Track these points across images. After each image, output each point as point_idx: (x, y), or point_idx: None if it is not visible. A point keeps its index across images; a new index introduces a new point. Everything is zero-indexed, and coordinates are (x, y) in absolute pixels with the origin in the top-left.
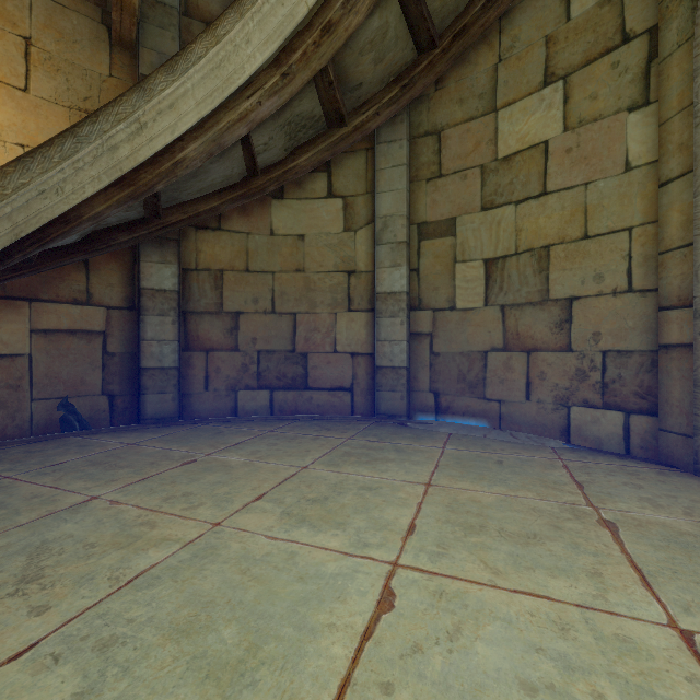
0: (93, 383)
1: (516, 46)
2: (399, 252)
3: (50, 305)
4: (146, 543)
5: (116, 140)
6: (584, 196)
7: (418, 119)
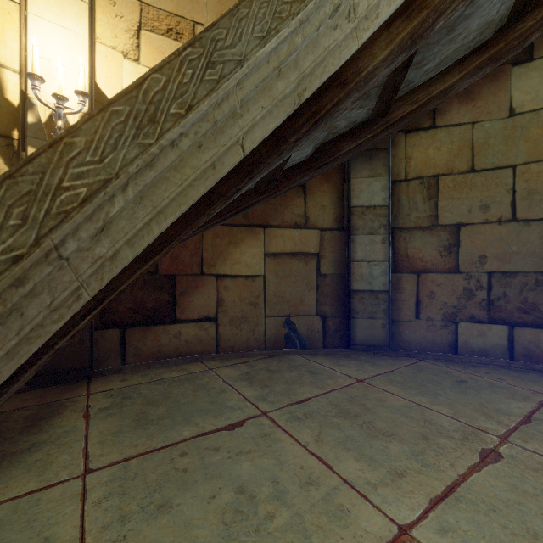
0: (309, 303)
1: None
2: None
3: (278, 230)
4: None
5: None
6: None
7: None
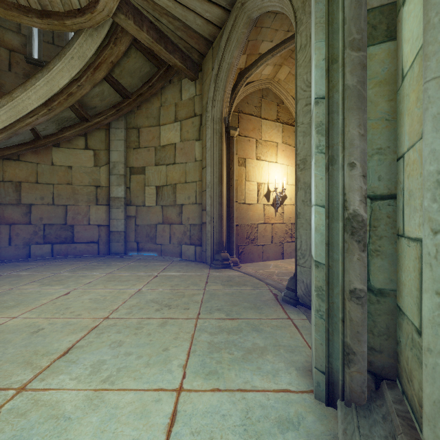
0: None
1: (166, 102)
2: (121, 179)
3: None
4: None
5: None
6: (185, 167)
7: (130, 120)
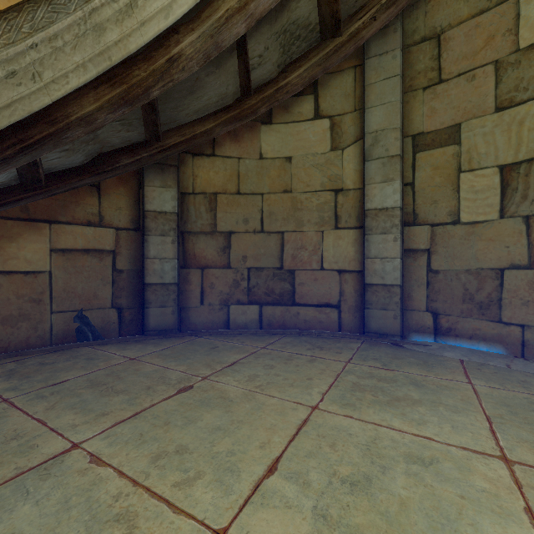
0: (104, 297)
1: None
2: (392, 166)
3: (68, 227)
4: None
5: (101, 17)
6: None
7: (413, 26)
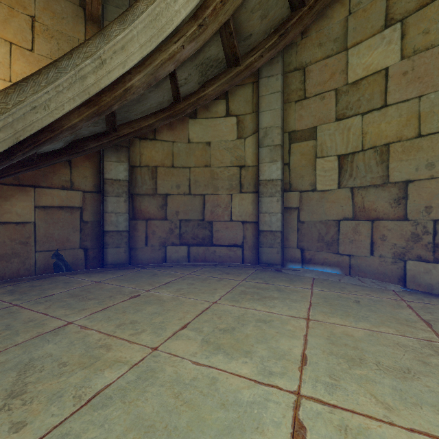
0: (74, 241)
1: (363, 2)
2: (276, 152)
3: (47, 190)
4: (103, 363)
5: (85, 71)
6: (418, 106)
7: (289, 60)
